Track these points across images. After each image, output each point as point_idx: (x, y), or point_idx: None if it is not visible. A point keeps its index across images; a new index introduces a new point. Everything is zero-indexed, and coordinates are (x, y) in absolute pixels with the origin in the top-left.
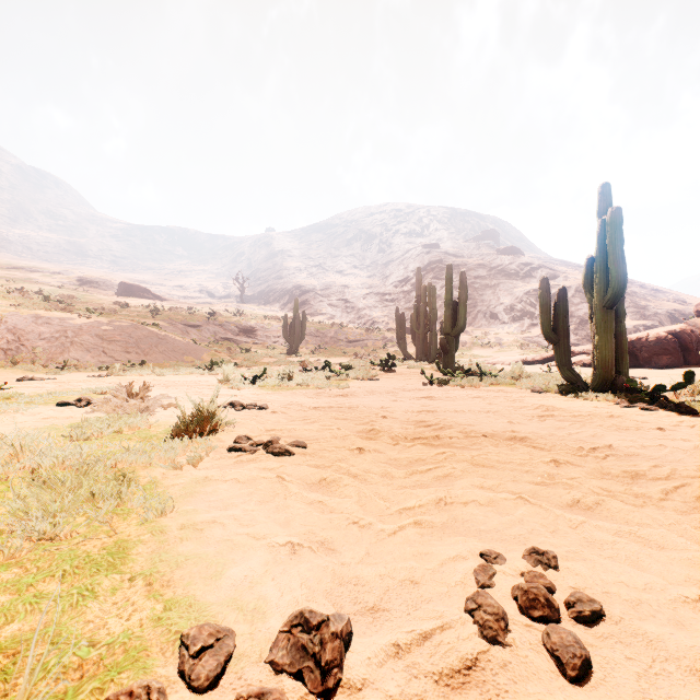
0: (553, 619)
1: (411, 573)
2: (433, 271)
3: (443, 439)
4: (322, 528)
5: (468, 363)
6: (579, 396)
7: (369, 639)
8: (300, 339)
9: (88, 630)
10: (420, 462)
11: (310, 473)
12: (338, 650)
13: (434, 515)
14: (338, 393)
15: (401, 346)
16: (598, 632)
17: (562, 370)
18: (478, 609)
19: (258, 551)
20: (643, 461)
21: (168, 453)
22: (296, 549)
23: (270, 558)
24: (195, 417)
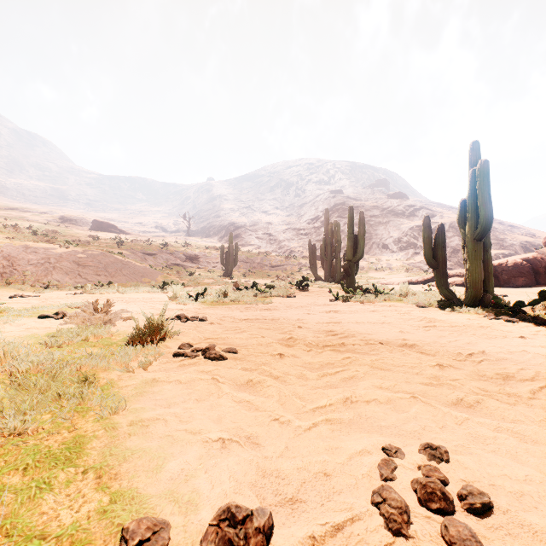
0: (449, 511)
1: (324, 466)
2: (338, 211)
3: (348, 345)
4: (248, 425)
5: (366, 283)
6: (454, 310)
7: (288, 530)
8: (233, 264)
9: (41, 522)
10: (329, 365)
11: (239, 375)
12: (260, 544)
13: (342, 412)
14: (263, 307)
15: (313, 270)
16: (489, 523)
17: (441, 289)
18: (383, 503)
19: (194, 446)
20: (511, 364)
21: (124, 358)
22: (227, 444)
23: (204, 452)
24: (147, 328)
